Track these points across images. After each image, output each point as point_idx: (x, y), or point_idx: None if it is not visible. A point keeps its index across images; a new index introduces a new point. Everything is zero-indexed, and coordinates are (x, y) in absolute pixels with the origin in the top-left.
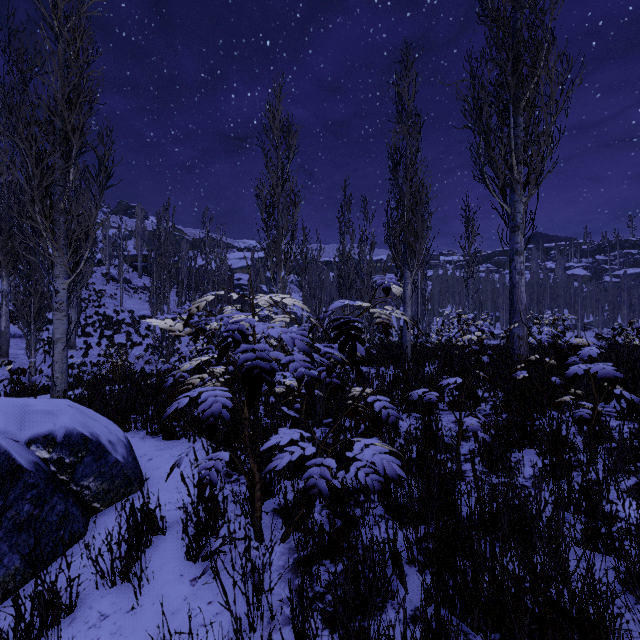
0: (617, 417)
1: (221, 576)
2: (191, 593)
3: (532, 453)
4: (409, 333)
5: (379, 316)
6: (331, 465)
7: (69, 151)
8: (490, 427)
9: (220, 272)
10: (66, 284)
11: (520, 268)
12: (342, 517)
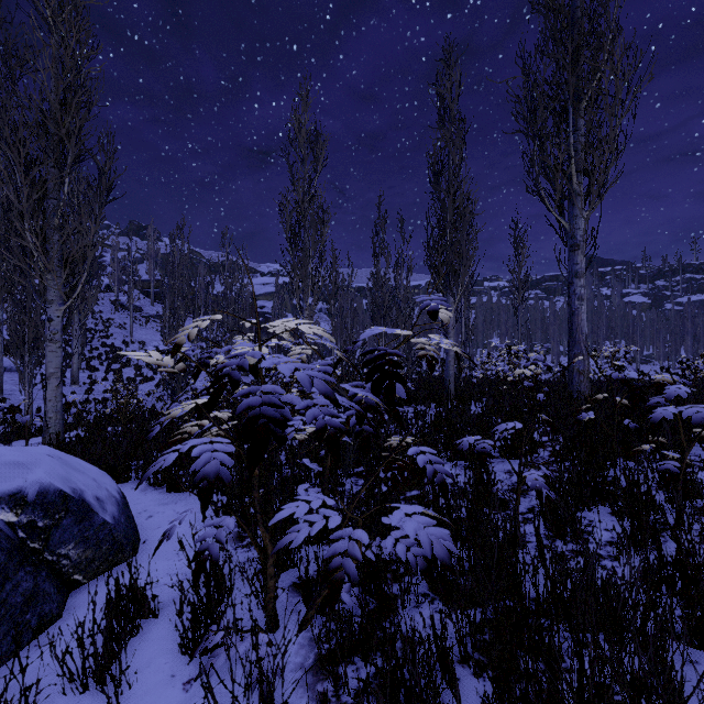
0: (703, 468)
1: (223, 678)
2: (183, 702)
3: (604, 512)
4: (452, 367)
5: (422, 347)
6: (362, 539)
7: (65, 159)
8: (555, 482)
9: (241, 299)
10: (61, 311)
11: (580, 293)
12: (376, 596)
